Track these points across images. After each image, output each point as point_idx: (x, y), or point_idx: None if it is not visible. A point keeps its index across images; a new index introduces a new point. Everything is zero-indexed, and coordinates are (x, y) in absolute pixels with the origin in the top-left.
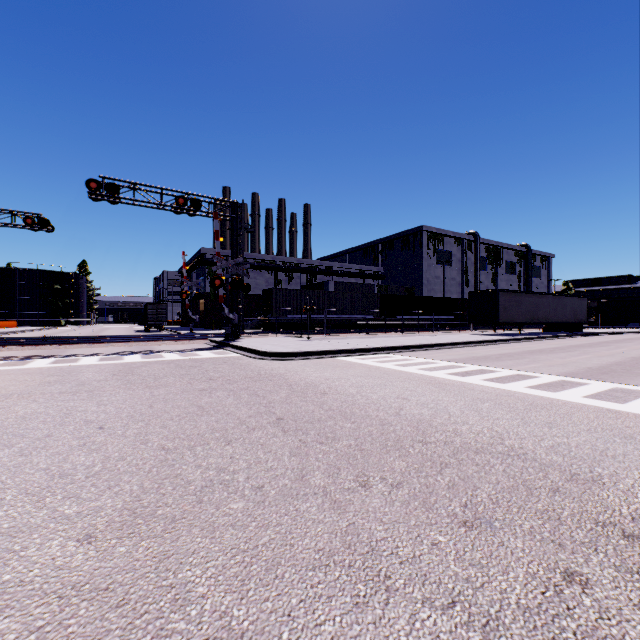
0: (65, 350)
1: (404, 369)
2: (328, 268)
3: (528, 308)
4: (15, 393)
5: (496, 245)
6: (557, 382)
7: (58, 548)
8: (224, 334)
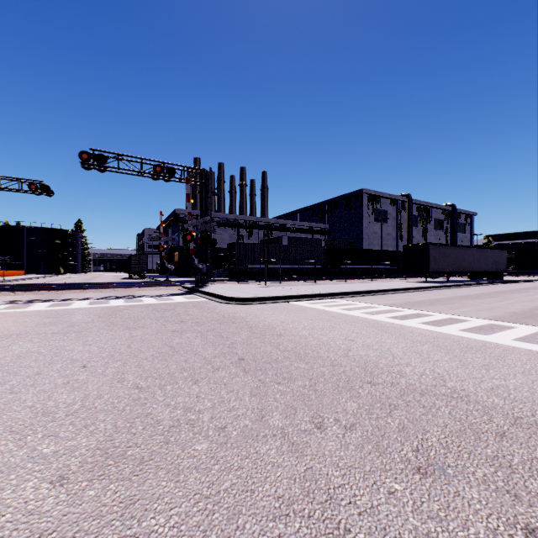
0: (61, 295)
1: (349, 313)
2: (282, 225)
3: (455, 259)
4: (15, 333)
5: (426, 205)
6: (487, 325)
7: (32, 490)
8: (194, 281)
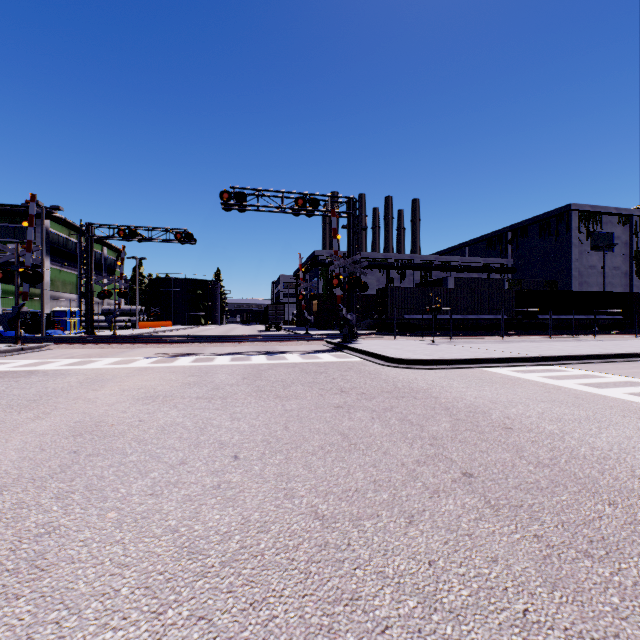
0: (204, 348)
1: (604, 392)
2: (445, 263)
3: None
4: (161, 395)
5: None
6: None
7: None
8: (338, 335)
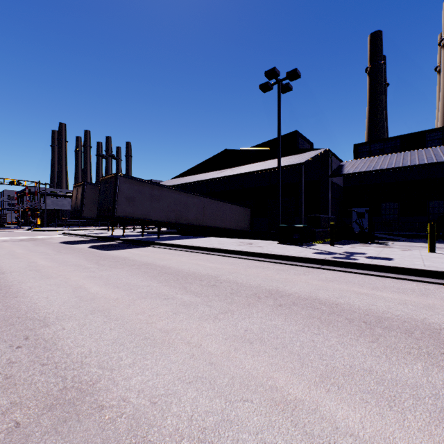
0: None
1: None
2: None
3: None
4: None
5: None
6: None
7: None
8: None
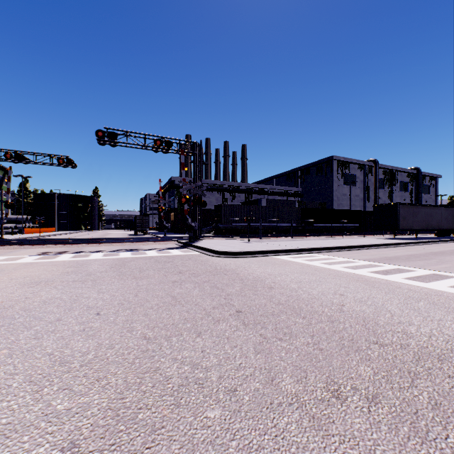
0: (82, 248)
1: (331, 267)
2: (261, 189)
3: (423, 217)
4: (43, 280)
5: (392, 169)
6: None
7: None
8: (187, 237)
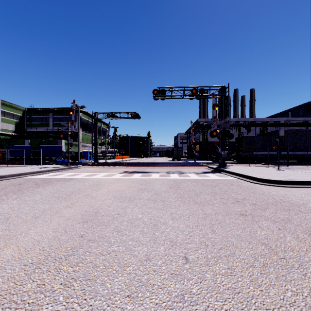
0: (145, 169)
1: None
2: (276, 122)
3: None
4: (127, 196)
5: None
6: None
7: None
8: (213, 163)
